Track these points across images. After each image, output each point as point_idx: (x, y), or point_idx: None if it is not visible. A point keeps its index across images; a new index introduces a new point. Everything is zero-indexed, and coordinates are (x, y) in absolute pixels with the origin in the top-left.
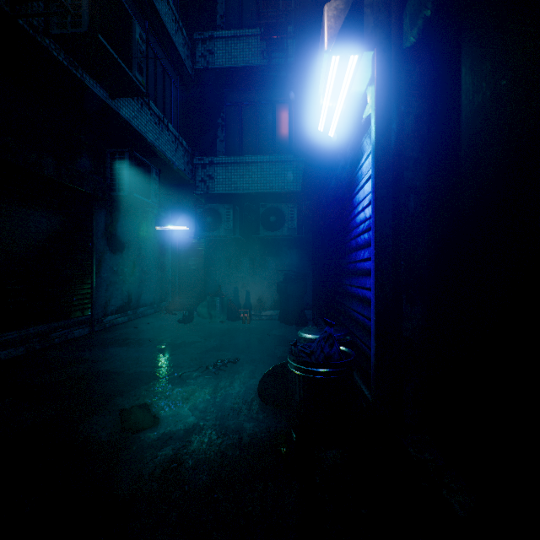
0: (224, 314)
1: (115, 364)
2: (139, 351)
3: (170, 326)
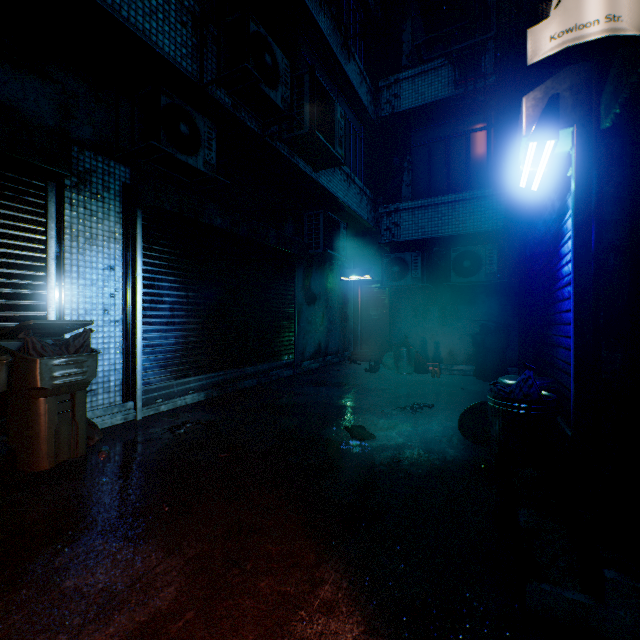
0: (410, 366)
1: (324, 399)
2: (339, 391)
3: (358, 374)
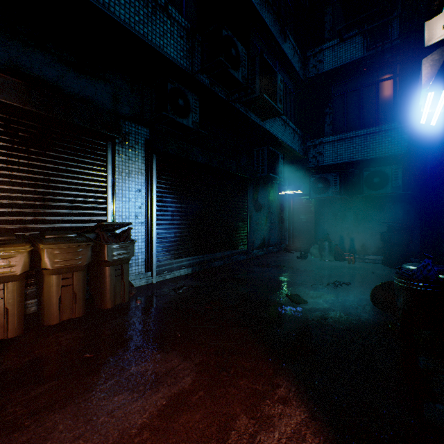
0: (331, 255)
1: (269, 275)
2: (279, 271)
3: (292, 260)
